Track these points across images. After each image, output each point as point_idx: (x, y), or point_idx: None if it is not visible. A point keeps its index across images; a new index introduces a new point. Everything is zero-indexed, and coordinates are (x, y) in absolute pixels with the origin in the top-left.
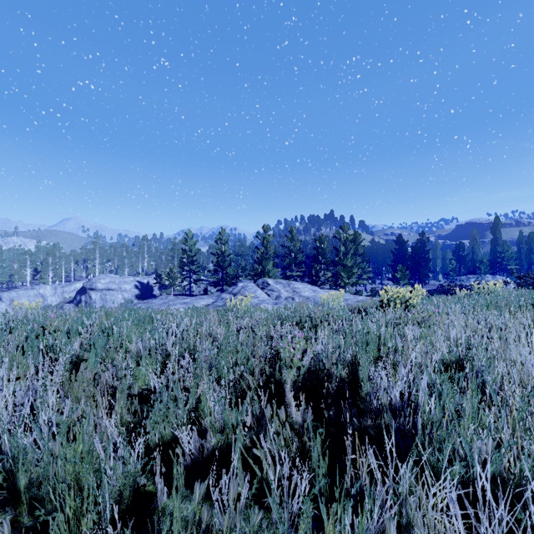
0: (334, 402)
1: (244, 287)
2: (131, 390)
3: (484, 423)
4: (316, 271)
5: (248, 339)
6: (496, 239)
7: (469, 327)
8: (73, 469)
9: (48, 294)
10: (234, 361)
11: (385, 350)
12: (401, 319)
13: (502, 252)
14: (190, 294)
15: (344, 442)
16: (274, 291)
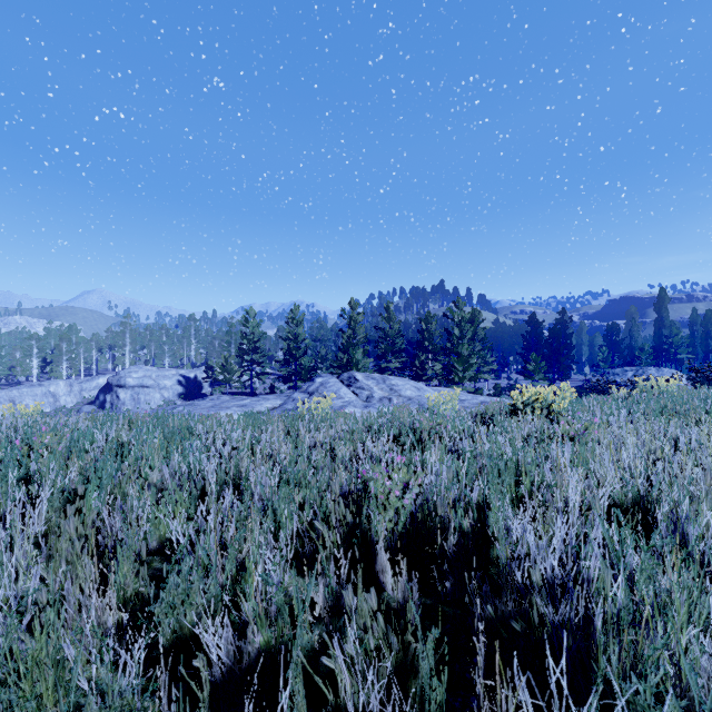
0: (451, 566)
1: (324, 384)
2: (148, 541)
3: (700, 616)
4: (421, 362)
5: (324, 461)
6: (662, 319)
7: (647, 446)
8: (32, 688)
9: (61, 393)
10: (300, 499)
11: (527, 483)
12: (546, 433)
13: (670, 336)
14: (252, 393)
15: (468, 634)
16: (365, 389)
